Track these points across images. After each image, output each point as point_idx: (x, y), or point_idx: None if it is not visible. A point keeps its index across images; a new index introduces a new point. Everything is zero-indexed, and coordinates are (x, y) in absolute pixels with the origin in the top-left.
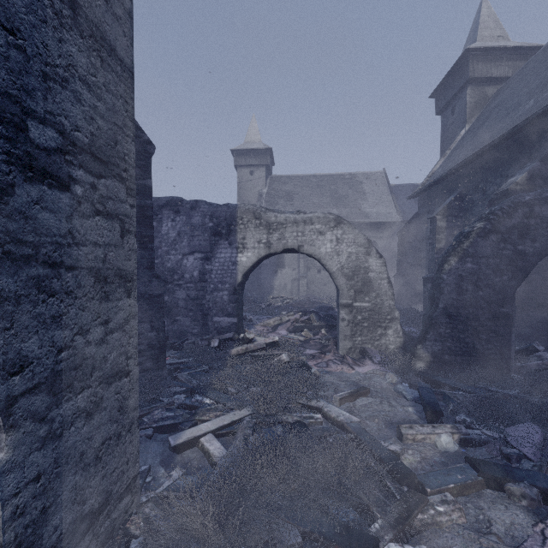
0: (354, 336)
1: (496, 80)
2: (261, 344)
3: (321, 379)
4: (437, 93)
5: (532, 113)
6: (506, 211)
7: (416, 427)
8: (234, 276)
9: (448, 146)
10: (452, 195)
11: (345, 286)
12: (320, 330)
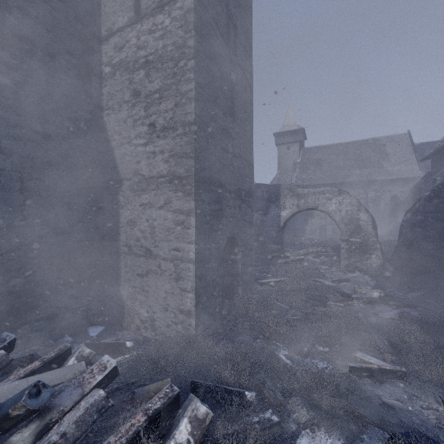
0: (349, 258)
1: None
2: (294, 258)
3: (326, 276)
4: None
5: None
6: None
7: (363, 289)
8: (278, 223)
9: None
10: None
11: (344, 229)
12: (333, 257)
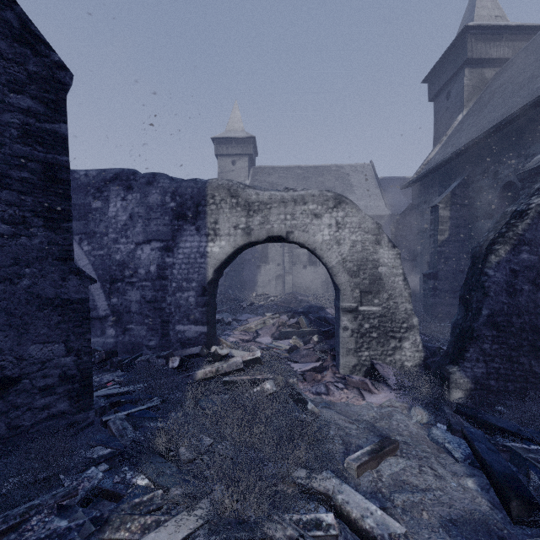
0: (359, 350)
1: (495, 61)
2: (237, 364)
3: (321, 418)
4: (430, 78)
5: None
6: None
7: None
8: (203, 272)
9: (442, 134)
10: (455, 182)
11: (348, 284)
12: (312, 337)
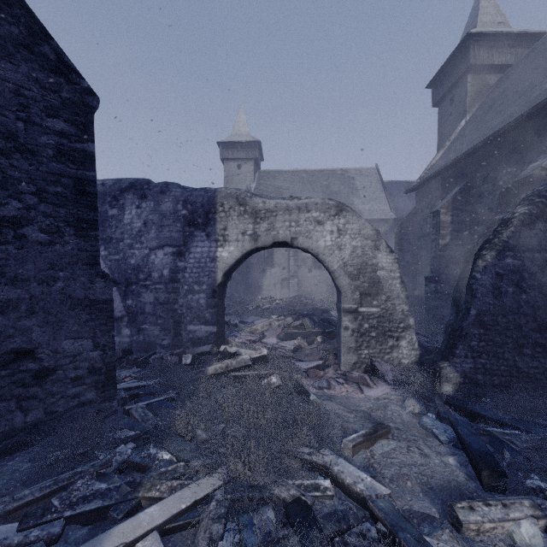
0: (359, 349)
1: (497, 67)
2: (245, 361)
3: (322, 409)
4: (434, 83)
5: None
6: None
7: (479, 508)
8: (212, 276)
9: (446, 139)
10: (456, 187)
11: (349, 287)
12: (316, 338)
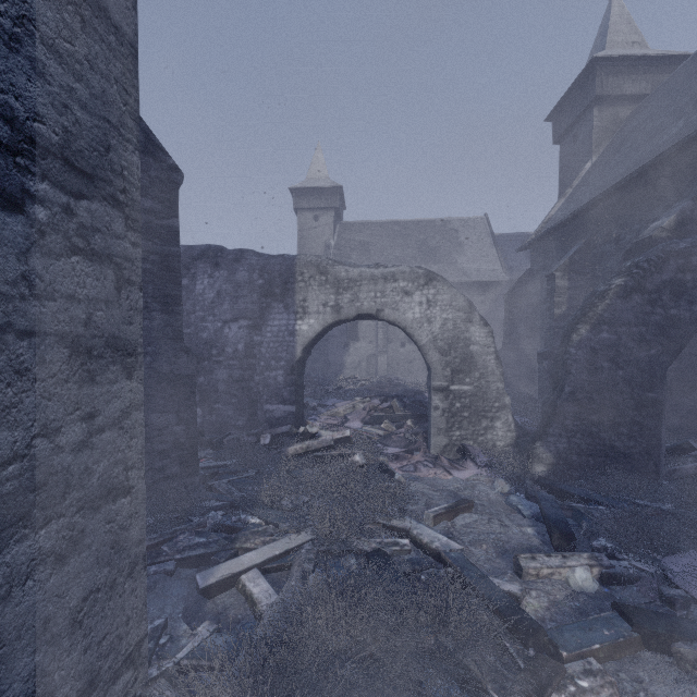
0: (450, 430)
1: (630, 98)
2: (327, 441)
3: (408, 488)
4: (554, 116)
5: (682, 137)
6: (654, 262)
7: (540, 558)
8: (291, 351)
9: (568, 184)
10: (575, 246)
11: (439, 363)
12: (405, 422)
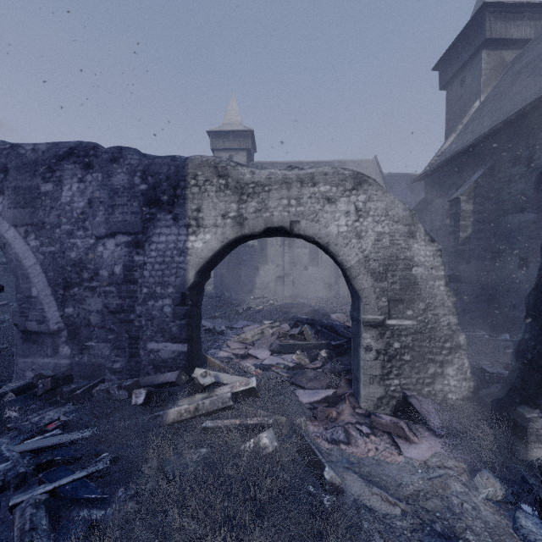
0: (386, 378)
1: (515, 42)
2: (224, 400)
3: (343, 490)
4: (441, 64)
5: None
6: None
7: None
8: (181, 274)
9: (456, 124)
10: (478, 172)
11: (372, 291)
12: (319, 352)
